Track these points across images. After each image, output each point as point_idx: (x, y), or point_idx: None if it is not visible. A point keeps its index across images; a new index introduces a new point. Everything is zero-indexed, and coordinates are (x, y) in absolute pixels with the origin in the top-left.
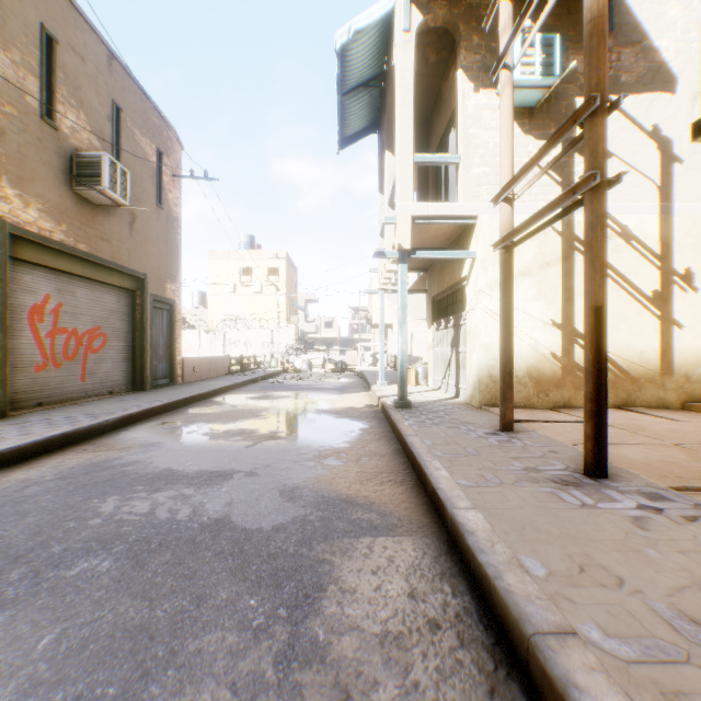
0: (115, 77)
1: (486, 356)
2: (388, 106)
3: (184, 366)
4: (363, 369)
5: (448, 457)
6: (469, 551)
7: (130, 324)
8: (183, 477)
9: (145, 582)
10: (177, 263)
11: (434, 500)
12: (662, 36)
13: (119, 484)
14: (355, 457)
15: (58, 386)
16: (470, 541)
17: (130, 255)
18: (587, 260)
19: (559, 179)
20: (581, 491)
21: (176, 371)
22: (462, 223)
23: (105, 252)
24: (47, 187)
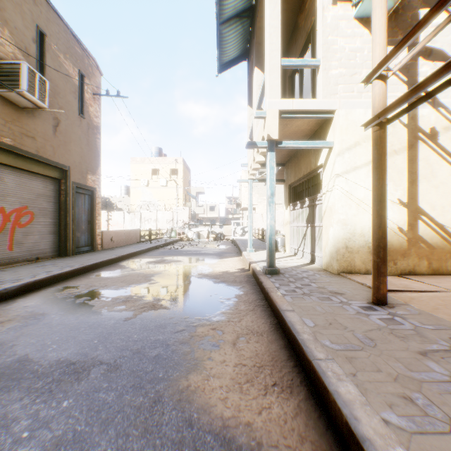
0: (40, 8)
1: (343, 230)
2: (256, 31)
3: (103, 237)
4: (235, 238)
5: (342, 350)
6: None
7: (57, 205)
8: (31, 373)
9: None
10: (97, 160)
11: (351, 447)
12: None
13: None
14: (232, 336)
15: None
16: None
17: (55, 151)
18: None
19: (404, 79)
20: None
21: (96, 241)
22: (321, 118)
23: (30, 146)
24: None
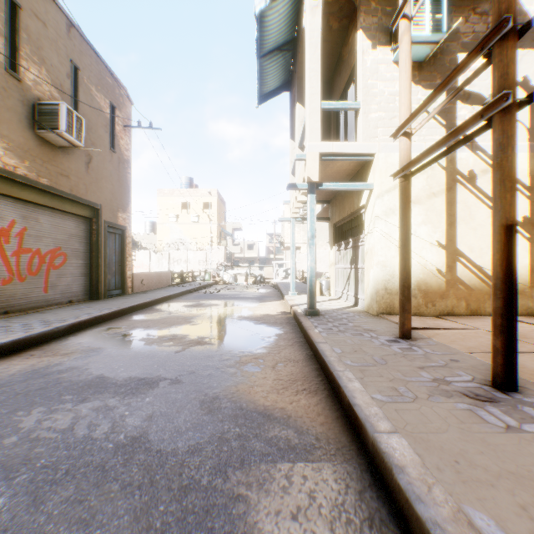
0: (73, 41)
1: (382, 272)
2: (298, 66)
3: (134, 279)
4: (277, 282)
5: (358, 366)
6: (400, 492)
7: (88, 246)
8: (112, 384)
9: (34, 531)
10: (128, 196)
11: (350, 414)
12: (530, 2)
13: (50, 393)
14: (272, 363)
15: (23, 296)
16: (401, 481)
17: (87, 189)
18: (497, 180)
19: (443, 122)
20: (498, 408)
21: (127, 284)
22: (362, 160)
23: (65, 186)
24: (11, 129)
